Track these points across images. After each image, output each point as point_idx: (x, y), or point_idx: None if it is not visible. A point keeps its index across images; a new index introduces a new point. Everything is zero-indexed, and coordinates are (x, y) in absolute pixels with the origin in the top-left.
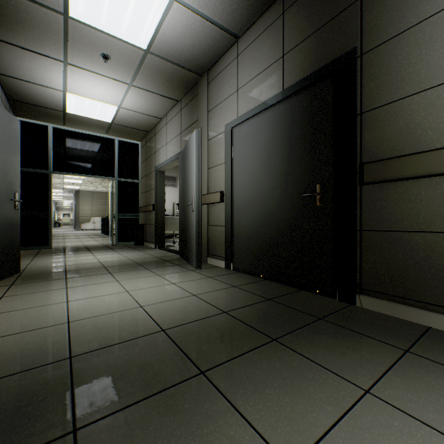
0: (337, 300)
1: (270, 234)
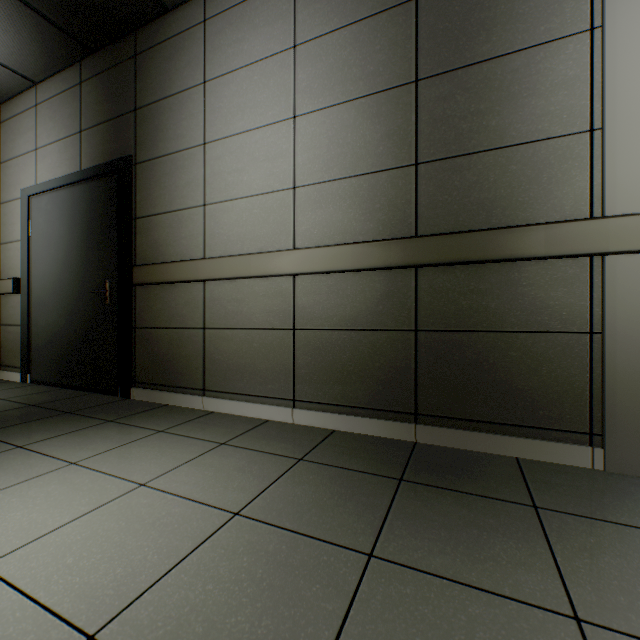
0: (120, 396)
1: (69, 335)
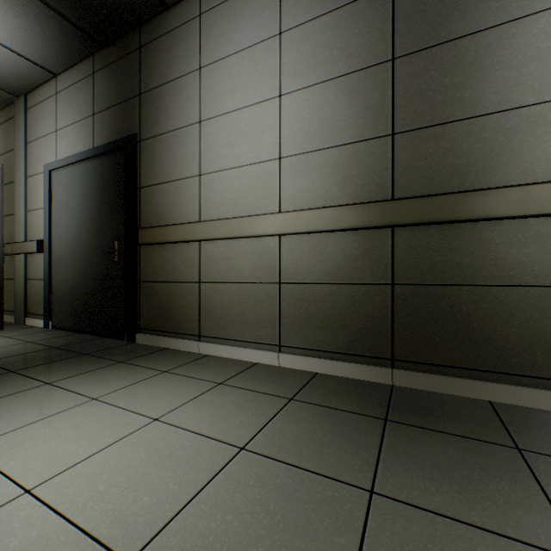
0: (127, 341)
1: (84, 287)
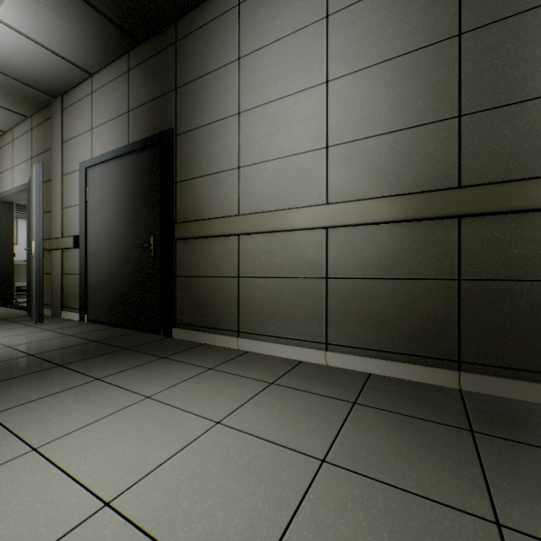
0: (162, 335)
1: (119, 282)
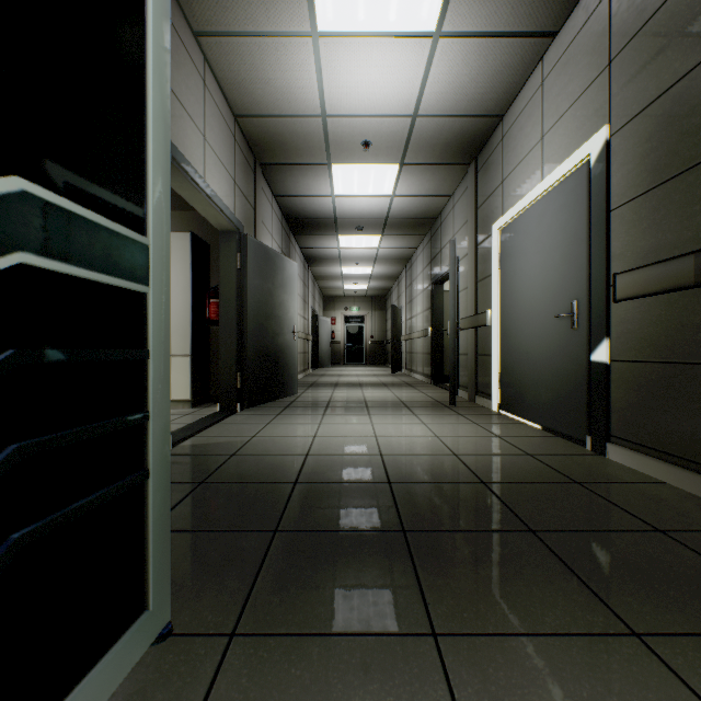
0: None
1: None
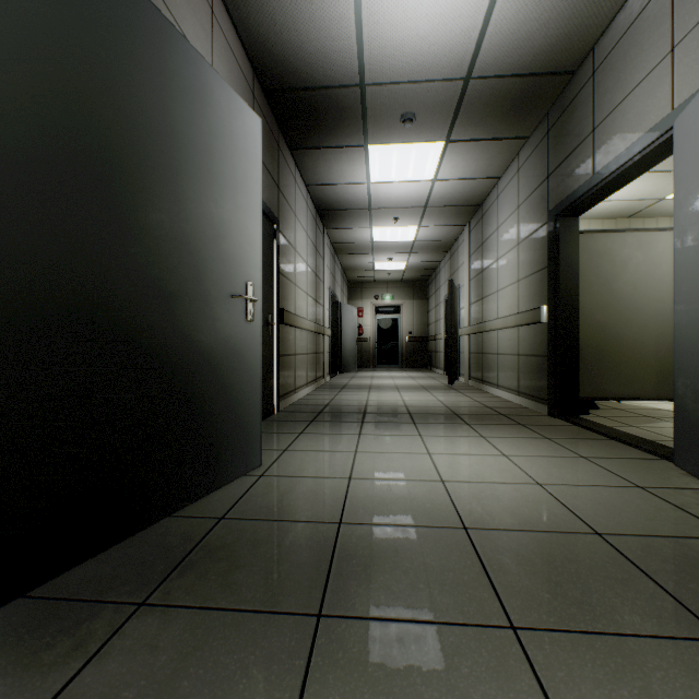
0: (276, 413)
1: None
